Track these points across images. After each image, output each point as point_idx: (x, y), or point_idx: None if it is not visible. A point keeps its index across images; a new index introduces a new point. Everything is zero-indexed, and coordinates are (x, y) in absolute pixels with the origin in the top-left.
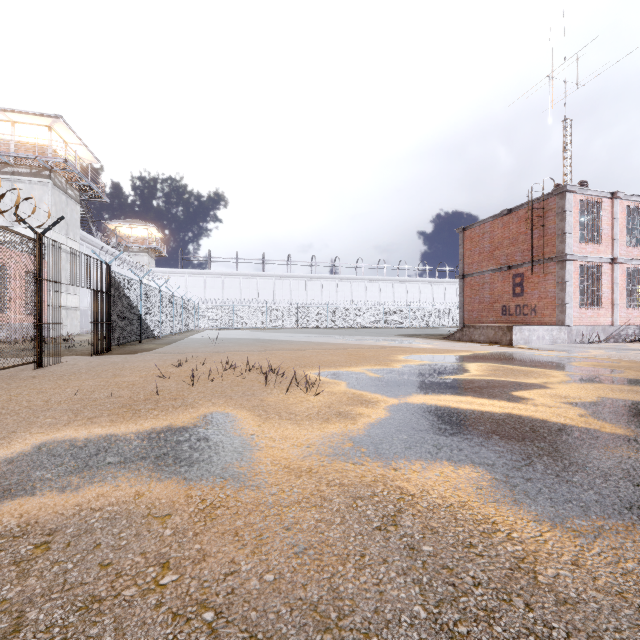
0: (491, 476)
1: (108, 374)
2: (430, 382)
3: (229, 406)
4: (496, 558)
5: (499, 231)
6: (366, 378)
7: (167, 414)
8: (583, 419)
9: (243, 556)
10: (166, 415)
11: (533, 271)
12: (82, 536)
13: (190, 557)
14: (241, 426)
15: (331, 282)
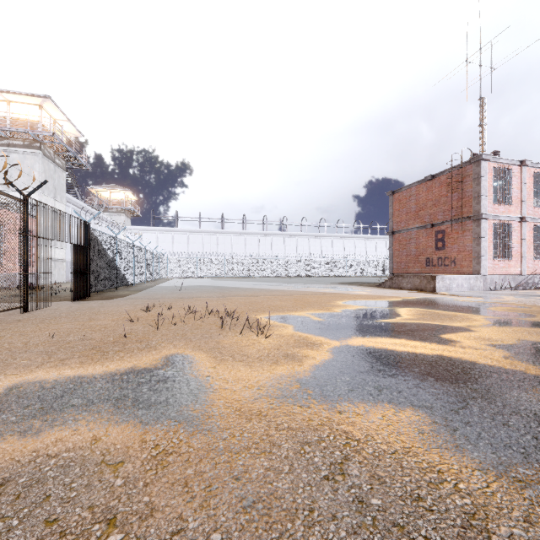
0: (431, 419)
1: (84, 318)
2: (367, 325)
3: (188, 348)
4: (446, 513)
5: (423, 194)
6: (310, 322)
7: (132, 356)
8: (508, 361)
9: (191, 511)
10: (131, 357)
11: (453, 228)
12: (33, 486)
13: (138, 512)
14: (198, 368)
15: (280, 238)
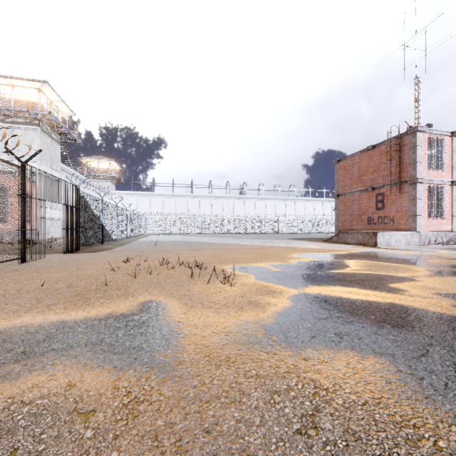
0: (395, 368)
1: (73, 268)
2: (321, 275)
3: (162, 295)
4: None
5: (365, 162)
6: (270, 272)
7: (111, 302)
8: None
9: None
10: (110, 303)
11: (391, 191)
12: (3, 437)
13: None
14: (170, 314)
15: (240, 200)
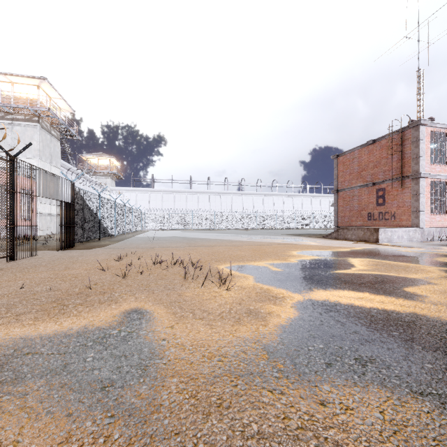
0: None
1: (61, 267)
2: (325, 276)
3: (149, 301)
4: None
5: (365, 156)
6: (270, 272)
7: (90, 310)
8: None
9: None
10: (89, 312)
11: (393, 186)
12: None
13: None
14: (154, 327)
15: (238, 196)
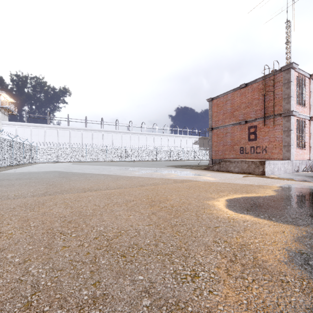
0: None
1: None
2: None
3: None
4: None
5: (238, 98)
6: None
7: None
8: None
9: None
10: None
11: (264, 124)
12: None
13: None
14: None
15: (127, 135)
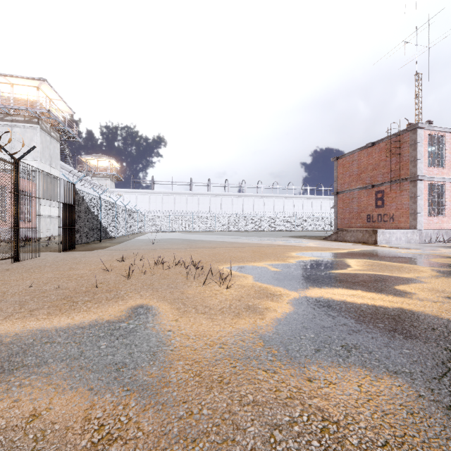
0: (416, 392)
1: (65, 267)
2: (322, 276)
3: (154, 298)
4: None
5: (365, 159)
6: (268, 272)
7: (99, 306)
8: None
9: None
10: (97, 308)
11: (391, 188)
12: None
13: None
14: (160, 320)
15: (239, 198)
